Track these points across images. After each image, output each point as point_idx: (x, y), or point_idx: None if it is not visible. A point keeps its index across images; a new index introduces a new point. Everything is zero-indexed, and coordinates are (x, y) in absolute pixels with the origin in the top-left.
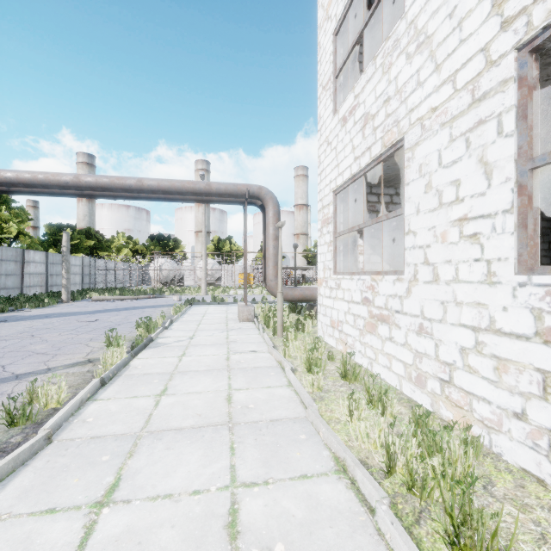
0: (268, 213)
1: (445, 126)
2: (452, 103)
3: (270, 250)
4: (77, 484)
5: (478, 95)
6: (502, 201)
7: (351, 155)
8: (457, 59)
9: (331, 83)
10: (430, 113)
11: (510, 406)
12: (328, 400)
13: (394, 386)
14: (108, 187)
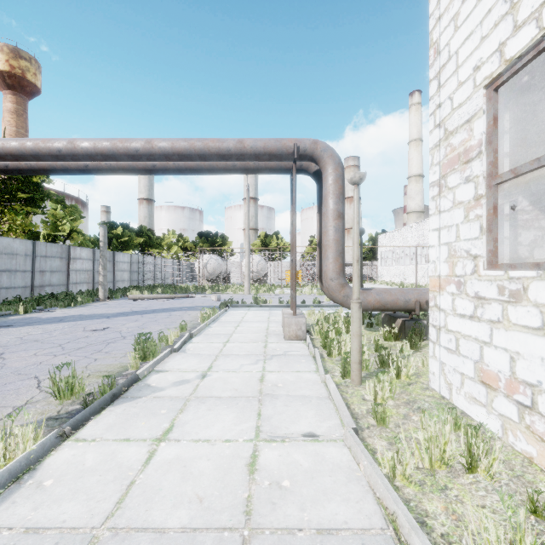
0: (326, 179)
1: None
2: None
3: (330, 235)
4: None
5: None
6: None
7: None
8: None
9: None
10: None
11: None
12: None
13: None
14: (109, 153)
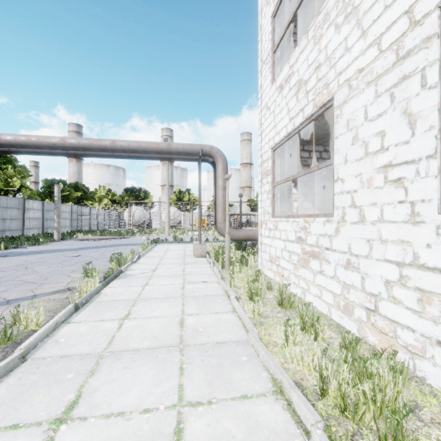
0: (218, 168)
1: (371, 84)
2: (377, 63)
3: (220, 199)
4: (41, 400)
5: (402, 54)
6: (426, 147)
7: (287, 116)
8: (382, 24)
9: (270, 58)
10: (357, 74)
11: (433, 335)
12: (267, 325)
13: (324, 313)
14: (87, 147)
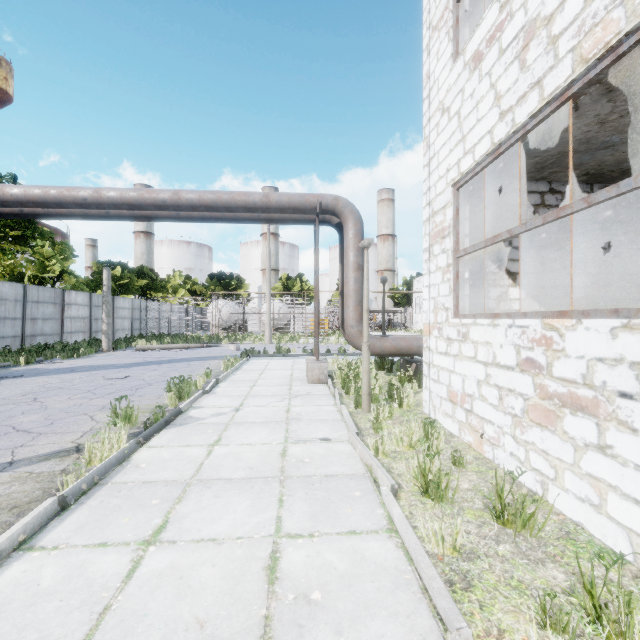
0: (347, 232)
1: None
2: None
3: (350, 285)
4: None
5: None
6: None
7: (493, 111)
8: None
9: (450, 12)
10: None
11: None
12: (482, 589)
13: (615, 548)
14: (136, 203)
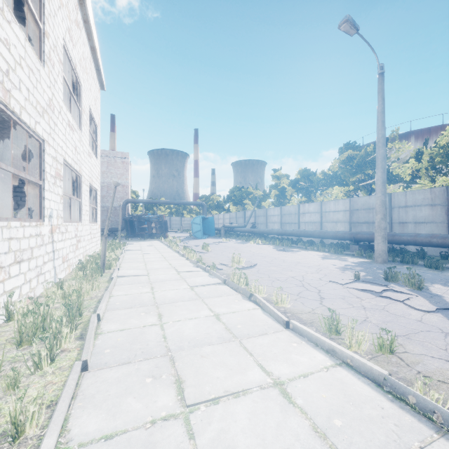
0: None
1: None
2: None
3: None
4: (236, 318)
5: None
6: None
7: None
8: None
9: None
10: None
11: None
12: None
13: None
14: None
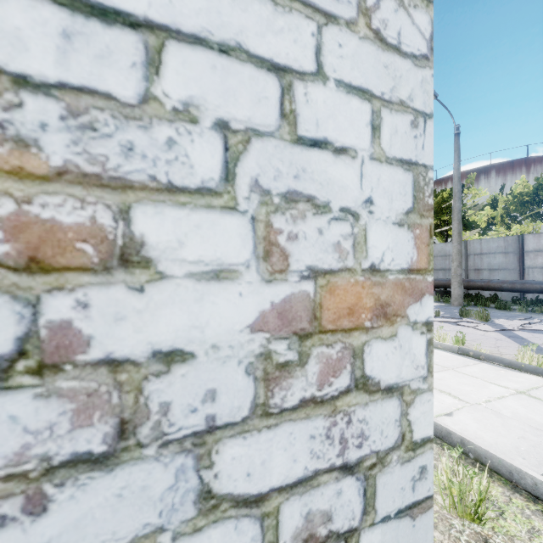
0: None
1: None
2: None
3: None
4: None
5: None
6: None
7: None
8: None
9: None
10: None
11: None
12: None
13: None
14: None
